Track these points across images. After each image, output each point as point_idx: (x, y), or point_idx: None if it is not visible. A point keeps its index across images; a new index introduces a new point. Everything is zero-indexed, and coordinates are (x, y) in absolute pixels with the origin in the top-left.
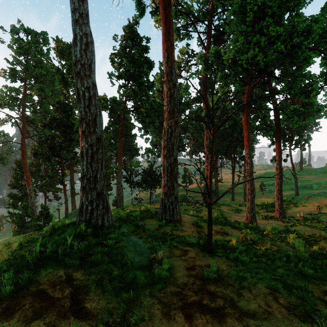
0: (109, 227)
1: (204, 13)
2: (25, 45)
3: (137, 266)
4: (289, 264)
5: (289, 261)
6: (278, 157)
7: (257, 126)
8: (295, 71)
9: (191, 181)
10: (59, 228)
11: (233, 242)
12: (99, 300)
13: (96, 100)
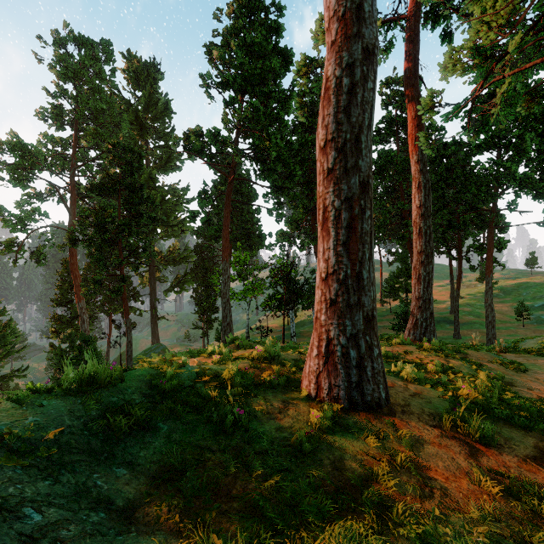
0: None
1: None
2: (76, 64)
3: None
4: None
5: None
6: None
7: (521, 175)
8: None
9: None
10: None
11: None
12: None
13: None
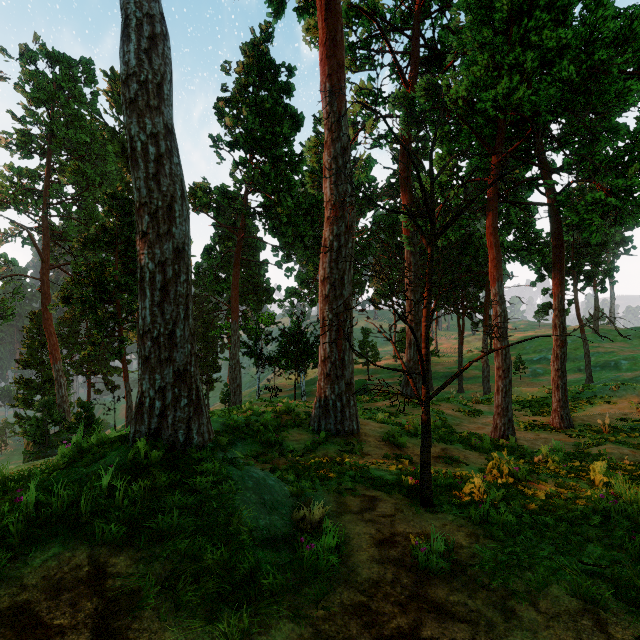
0: (203, 446)
1: (403, 14)
2: (49, 84)
3: (262, 538)
4: (613, 534)
5: (610, 527)
6: (557, 302)
7: (509, 243)
8: (595, 122)
9: (377, 353)
10: (91, 448)
11: (476, 481)
12: (166, 631)
13: (173, 164)
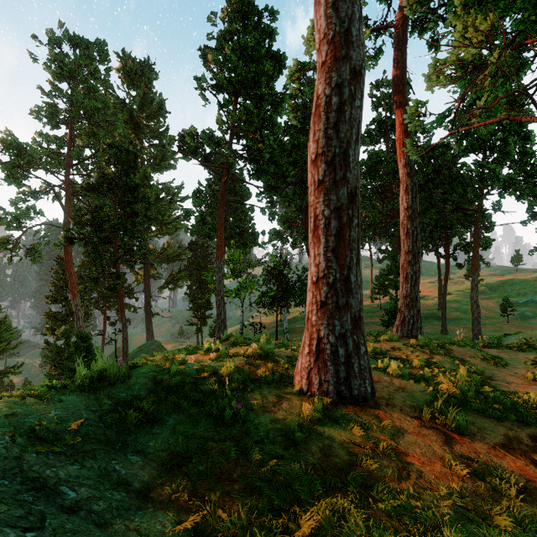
0: None
1: None
2: (71, 63)
3: None
4: None
5: None
6: None
7: (505, 177)
8: None
9: None
10: None
11: None
12: None
13: None
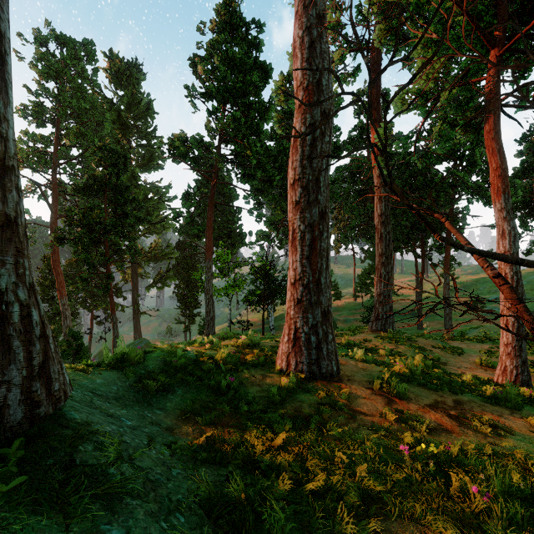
0: None
1: None
2: (58, 62)
3: None
4: None
5: None
6: None
7: (473, 184)
8: None
9: (339, 292)
10: None
11: None
12: None
13: None
